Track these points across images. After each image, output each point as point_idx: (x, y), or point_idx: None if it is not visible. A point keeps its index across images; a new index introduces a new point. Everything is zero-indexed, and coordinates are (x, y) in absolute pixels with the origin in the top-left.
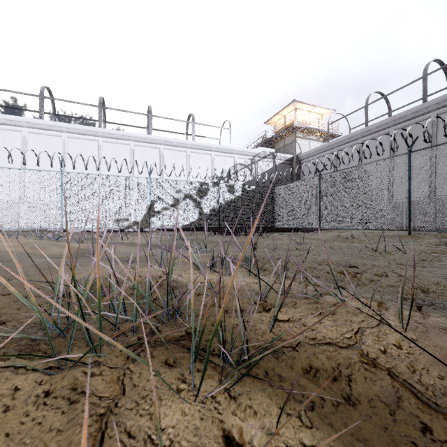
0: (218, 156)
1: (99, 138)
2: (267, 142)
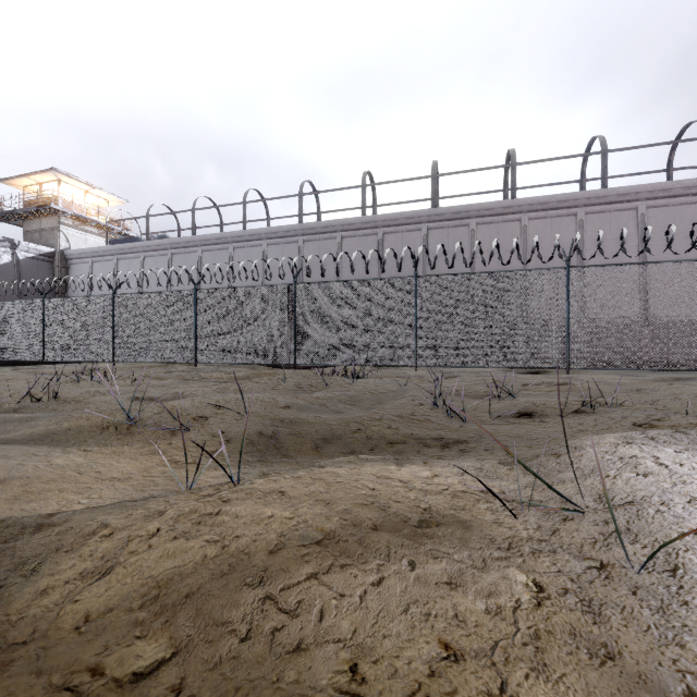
0: None
1: None
2: (6, 215)
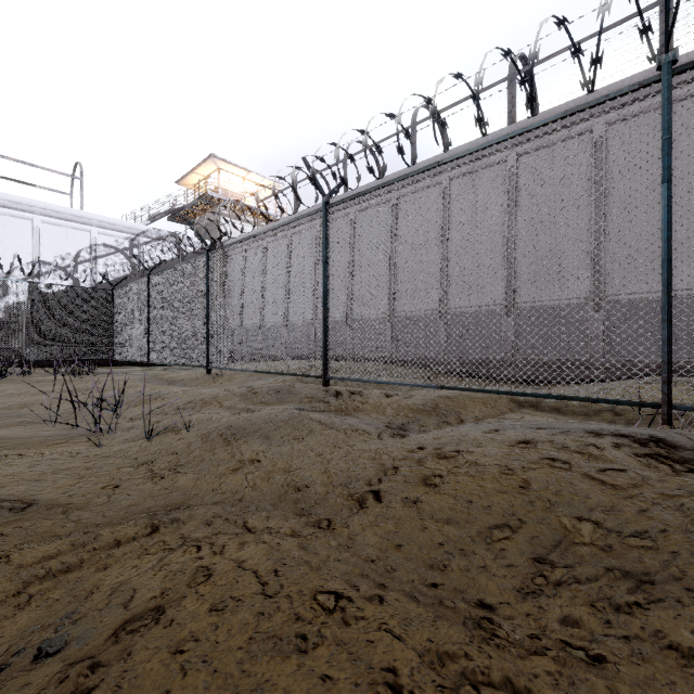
0: (51, 225)
1: None
2: (180, 214)
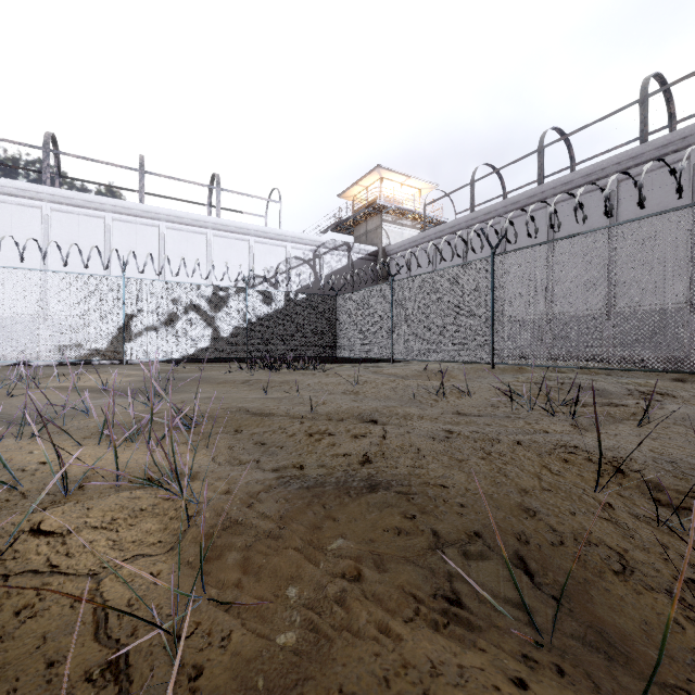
0: (260, 244)
1: (44, 204)
2: (342, 225)
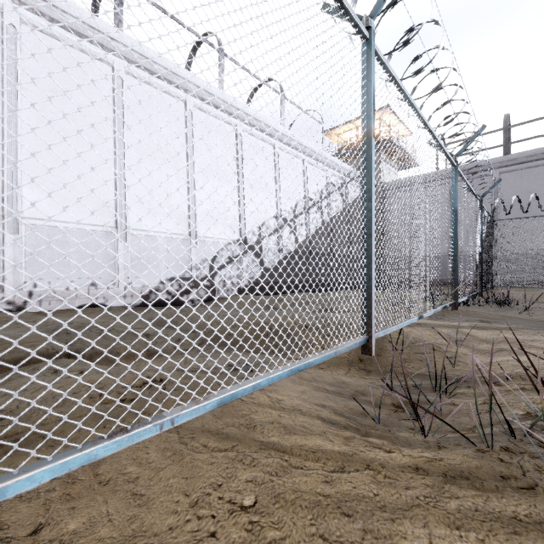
0: (309, 165)
1: (116, 59)
2: None
